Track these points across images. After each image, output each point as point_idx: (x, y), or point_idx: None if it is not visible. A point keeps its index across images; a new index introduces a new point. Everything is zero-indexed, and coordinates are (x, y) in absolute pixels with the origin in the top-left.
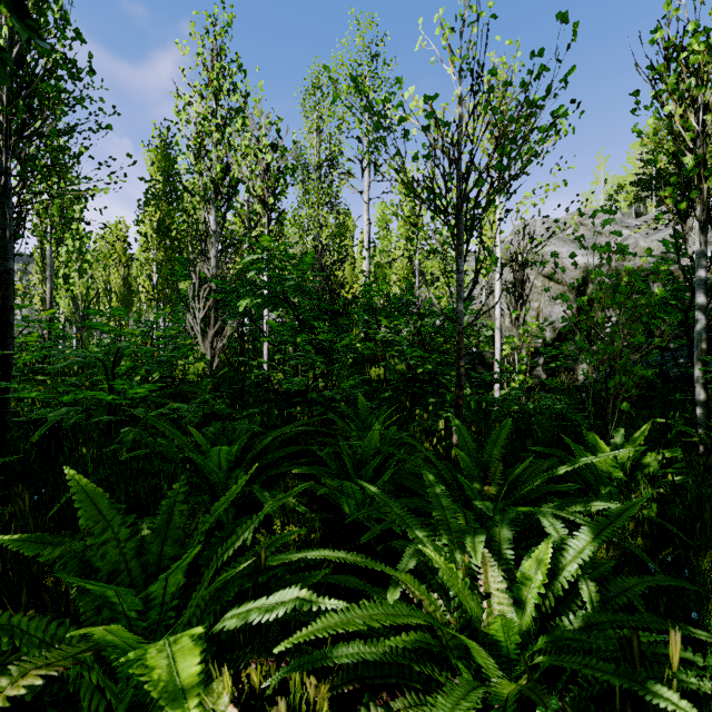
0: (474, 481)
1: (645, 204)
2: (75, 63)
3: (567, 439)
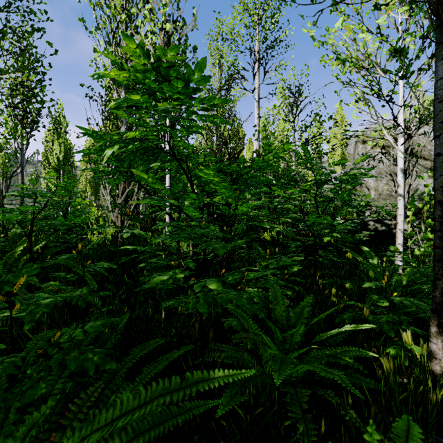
0: None
1: None
2: None
3: None
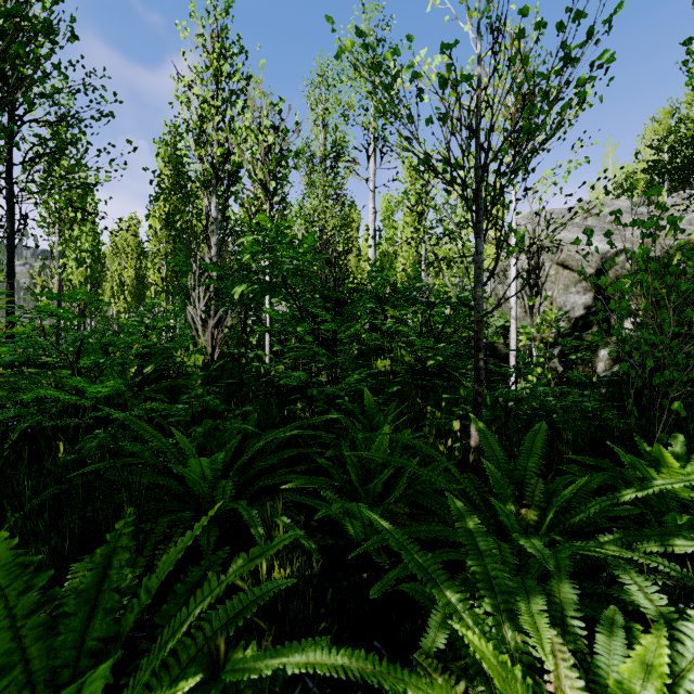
0: (507, 501)
1: None
2: (50, 24)
3: (615, 448)
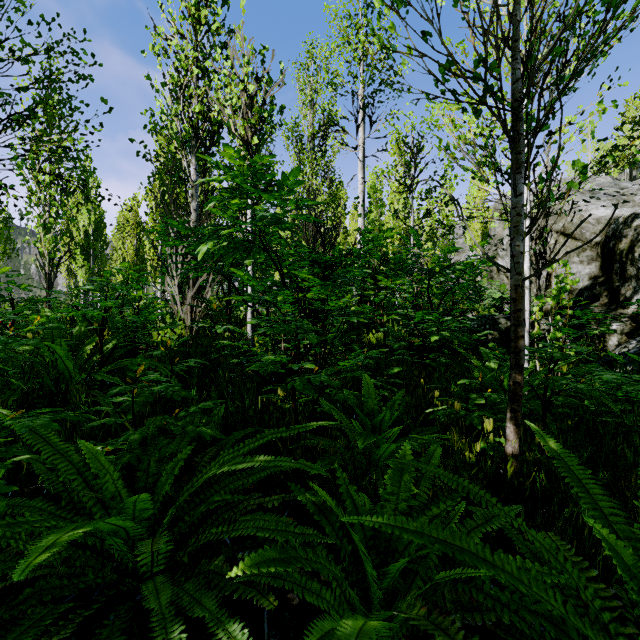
0: None
1: (639, 167)
2: None
3: None
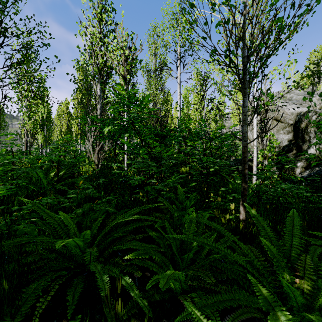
0: (284, 271)
1: (316, 85)
2: None
3: None
